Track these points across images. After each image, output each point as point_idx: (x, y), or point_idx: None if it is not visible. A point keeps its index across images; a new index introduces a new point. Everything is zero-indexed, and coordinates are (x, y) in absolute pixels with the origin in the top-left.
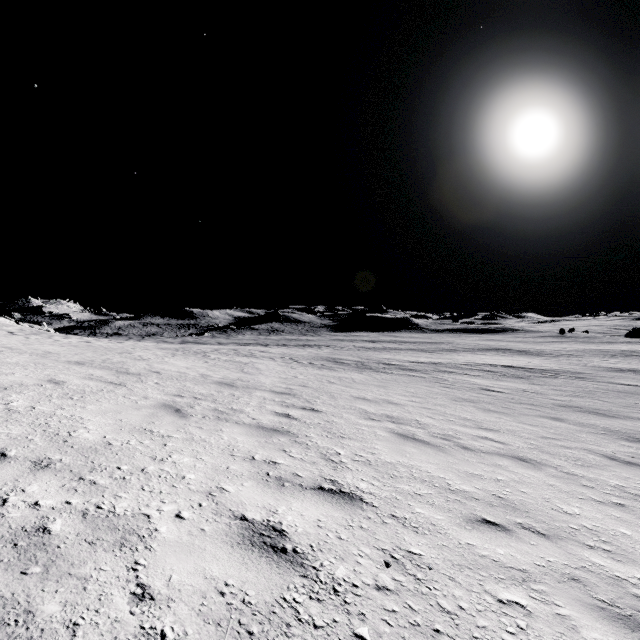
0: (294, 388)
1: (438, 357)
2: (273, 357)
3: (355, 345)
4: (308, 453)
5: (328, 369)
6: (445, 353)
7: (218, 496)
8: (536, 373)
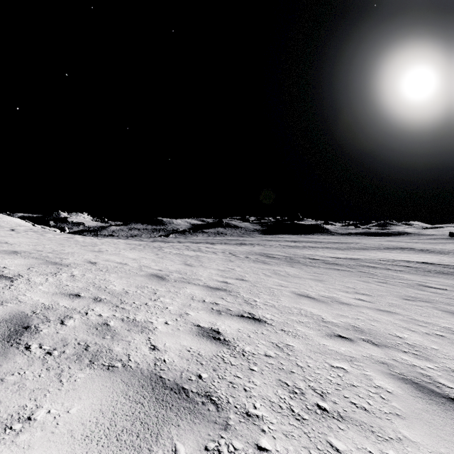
0: (230, 282)
1: (353, 254)
2: (216, 252)
3: (280, 244)
4: None
5: (262, 262)
6: (357, 251)
7: None
8: None
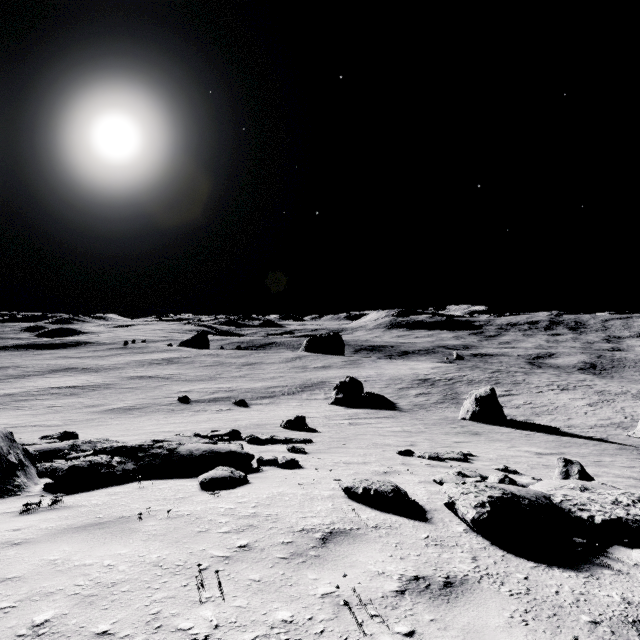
0: None
1: (10, 387)
2: None
3: None
4: None
5: None
6: (16, 381)
7: None
8: (86, 389)
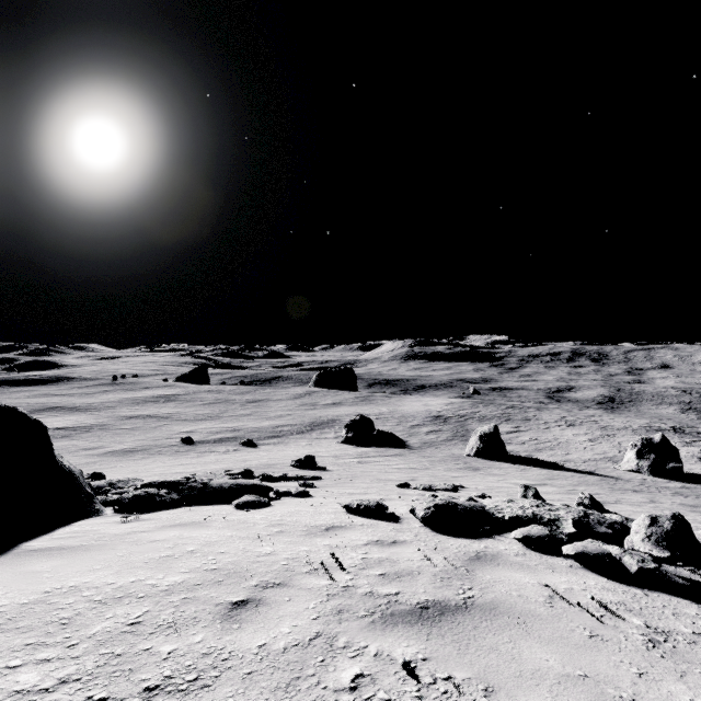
0: None
1: None
2: None
3: None
4: None
5: None
6: None
7: None
8: (78, 431)
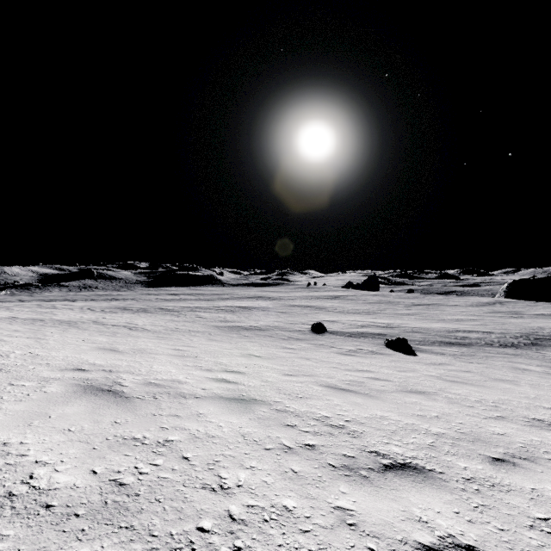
0: (74, 320)
1: (207, 303)
2: (73, 308)
3: (158, 298)
4: (60, 328)
5: (112, 313)
6: (218, 301)
7: (27, 328)
8: (247, 309)
